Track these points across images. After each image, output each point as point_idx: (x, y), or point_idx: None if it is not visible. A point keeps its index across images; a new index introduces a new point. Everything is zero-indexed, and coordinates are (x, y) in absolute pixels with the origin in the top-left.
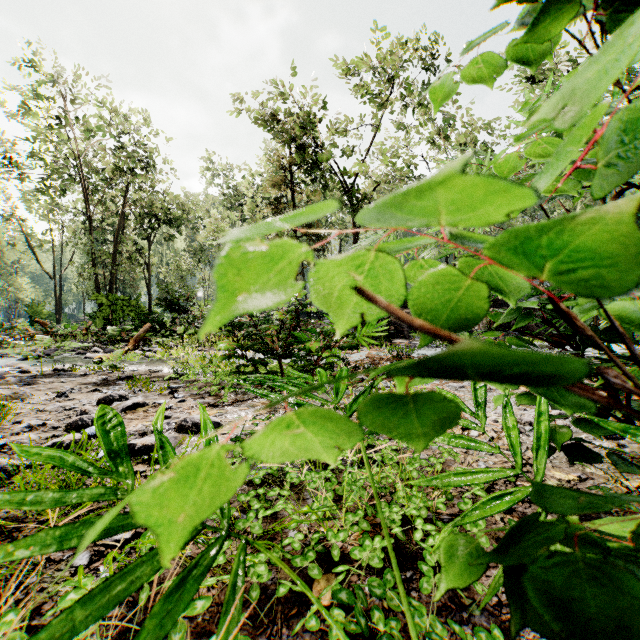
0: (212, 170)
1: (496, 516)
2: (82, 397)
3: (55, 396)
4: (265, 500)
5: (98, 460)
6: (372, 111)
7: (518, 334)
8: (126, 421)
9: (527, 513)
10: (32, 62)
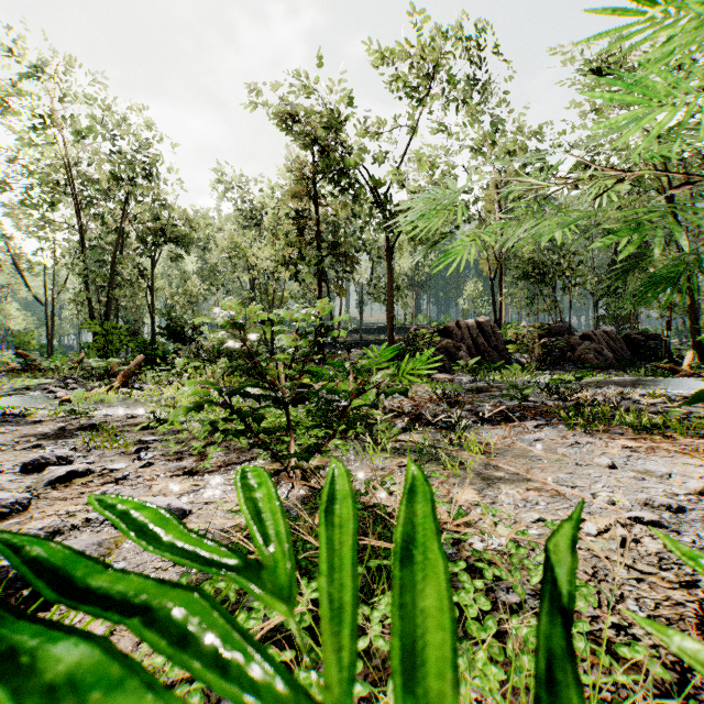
0: (226, 182)
1: None
2: (10, 458)
3: None
4: None
5: None
6: (408, 111)
7: (575, 368)
8: (46, 503)
9: None
10: (12, 51)
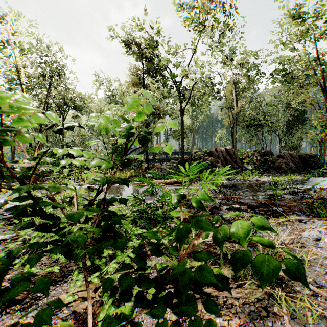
0: (101, 80)
1: None
2: None
3: None
4: None
5: None
6: (191, 41)
7: (276, 172)
8: None
9: None
10: None
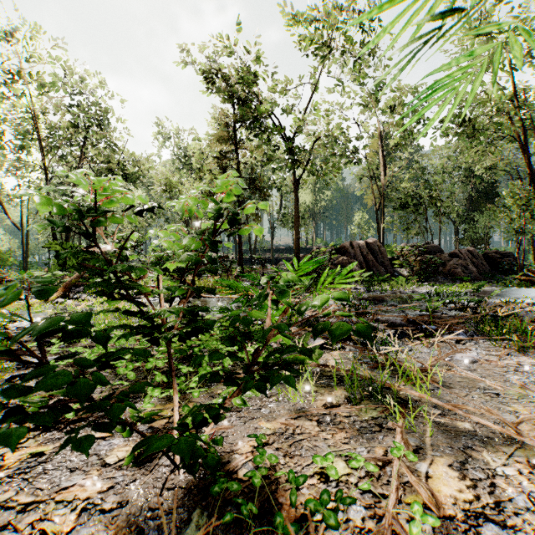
0: (166, 133)
1: None
2: None
3: None
4: None
5: None
6: (311, 71)
7: (446, 279)
8: None
9: None
10: None
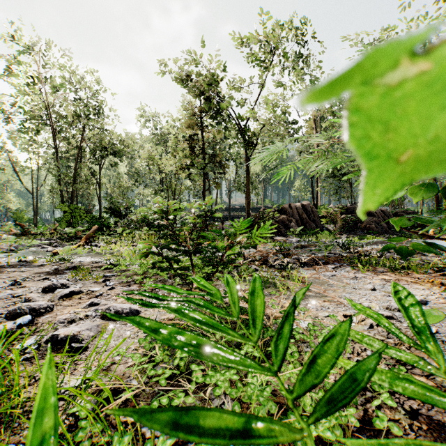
0: (145, 117)
1: (403, 422)
2: (33, 285)
3: (10, 284)
4: (170, 406)
5: (23, 351)
6: (259, 73)
7: (363, 233)
8: (61, 308)
9: (432, 417)
10: (14, 37)
